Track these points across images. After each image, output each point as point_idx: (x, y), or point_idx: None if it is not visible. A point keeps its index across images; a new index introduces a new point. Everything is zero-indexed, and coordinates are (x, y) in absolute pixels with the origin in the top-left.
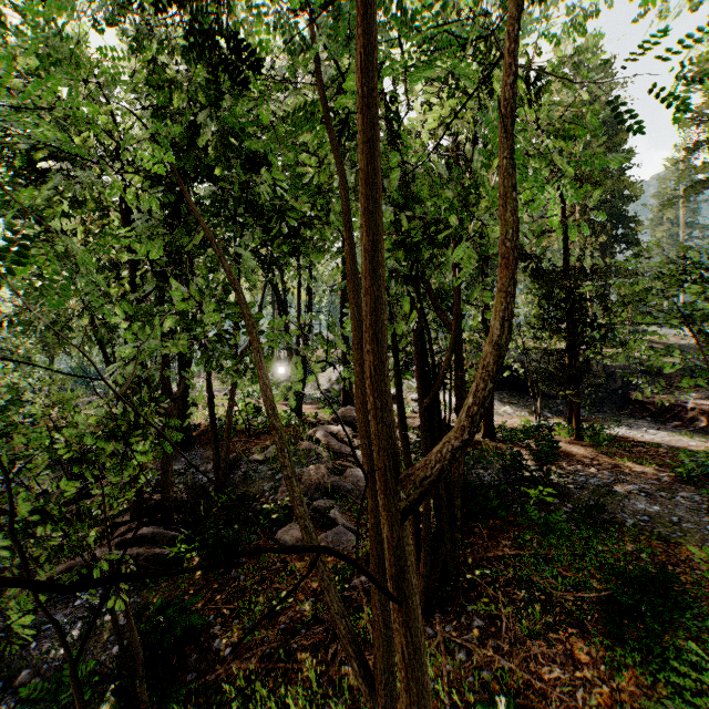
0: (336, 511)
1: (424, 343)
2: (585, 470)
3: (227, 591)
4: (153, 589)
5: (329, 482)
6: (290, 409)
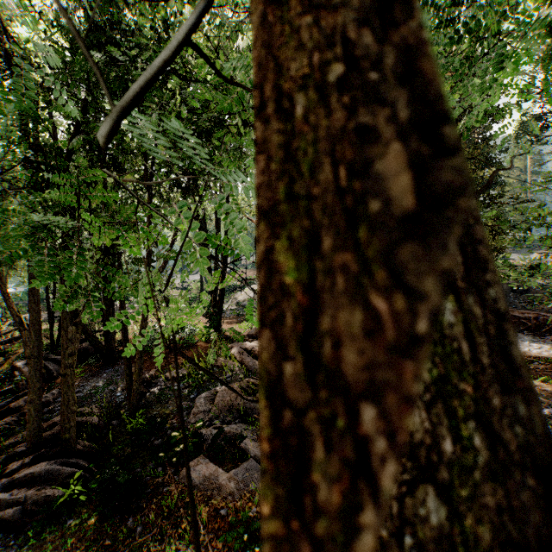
0: (247, 438)
1: None
2: None
3: (118, 551)
4: (36, 545)
5: (242, 404)
6: (209, 326)
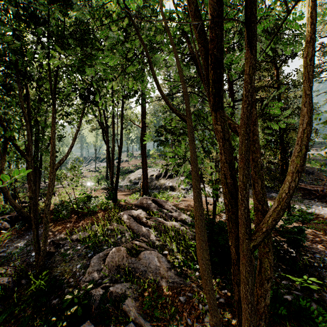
0: (130, 299)
1: (231, 149)
2: (313, 246)
3: None
4: None
5: (127, 264)
6: (107, 198)
